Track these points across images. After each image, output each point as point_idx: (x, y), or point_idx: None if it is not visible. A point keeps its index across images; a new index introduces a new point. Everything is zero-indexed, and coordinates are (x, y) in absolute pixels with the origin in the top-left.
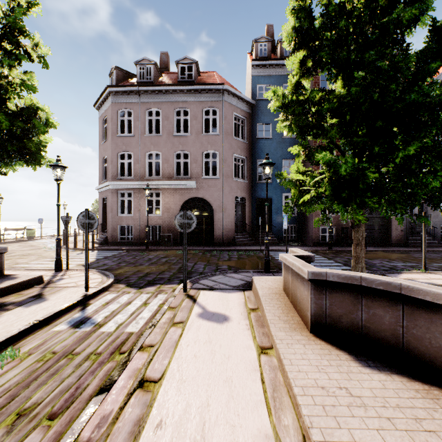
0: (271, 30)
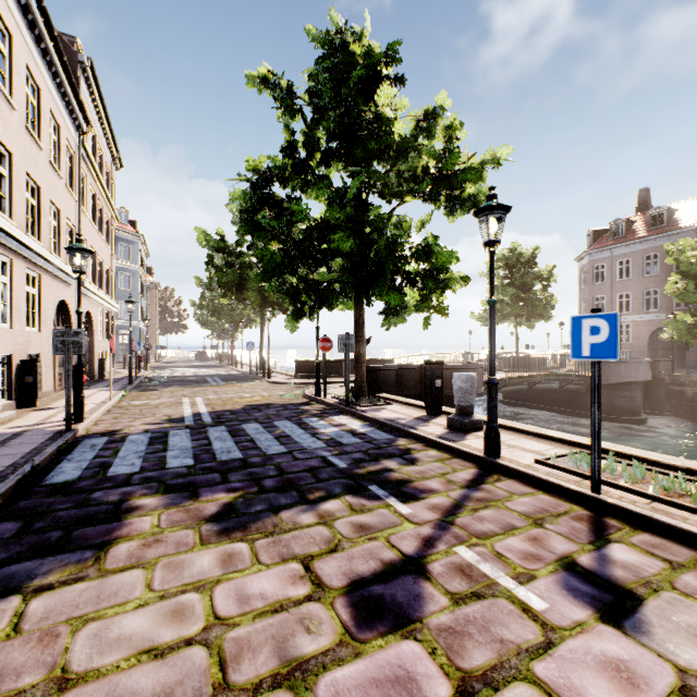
0: None
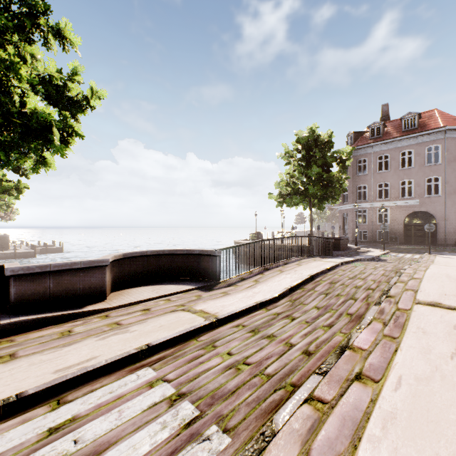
0: None
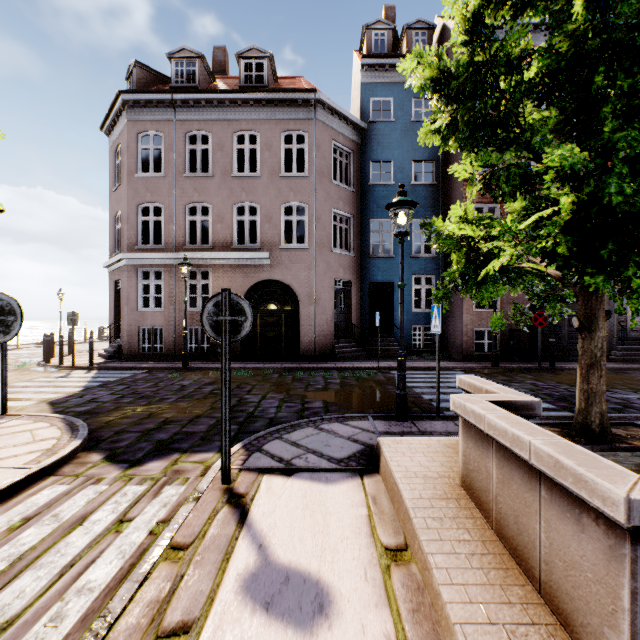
0: (391, 14)
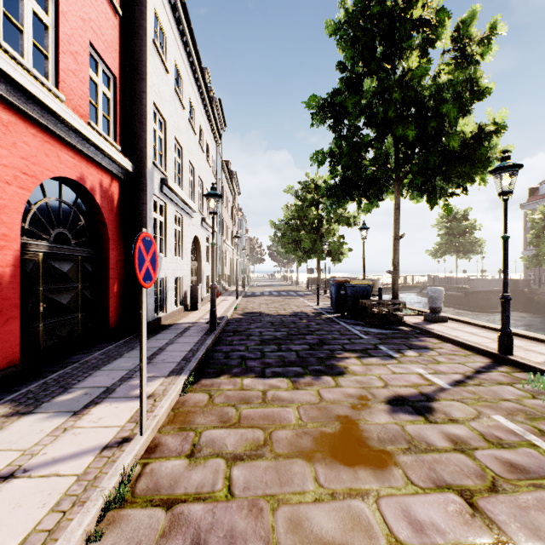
0: None
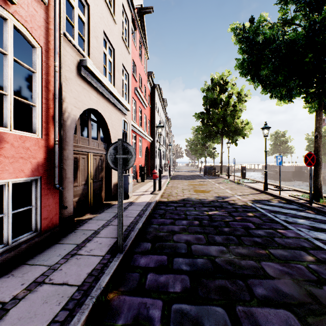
0: None
